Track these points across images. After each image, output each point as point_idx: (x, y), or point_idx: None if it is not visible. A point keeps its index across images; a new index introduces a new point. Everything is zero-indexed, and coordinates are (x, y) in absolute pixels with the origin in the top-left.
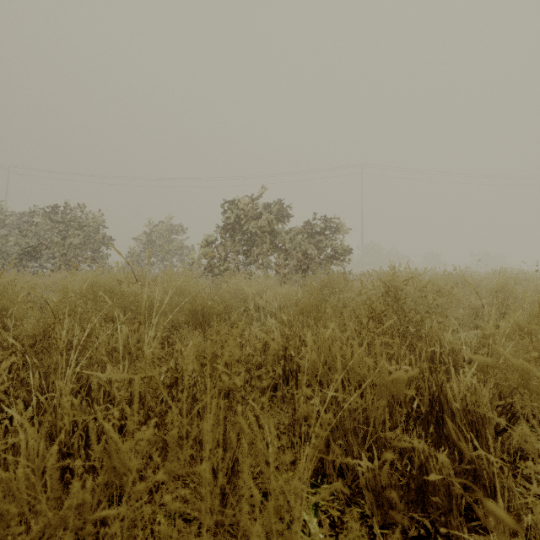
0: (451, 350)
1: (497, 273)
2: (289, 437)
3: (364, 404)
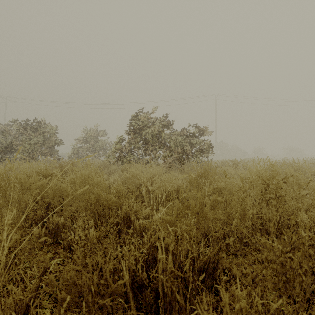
0: None
1: None
2: None
3: None
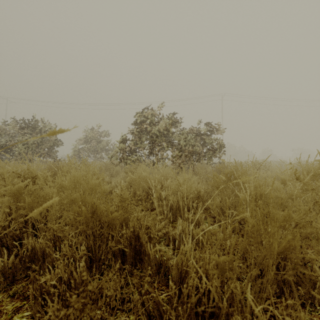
0: None
1: None
2: None
3: None
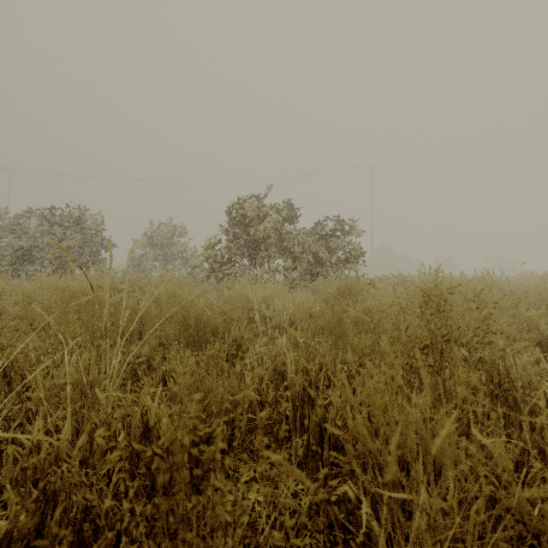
0: (528, 385)
1: (529, 278)
2: (312, 534)
3: (445, 507)
